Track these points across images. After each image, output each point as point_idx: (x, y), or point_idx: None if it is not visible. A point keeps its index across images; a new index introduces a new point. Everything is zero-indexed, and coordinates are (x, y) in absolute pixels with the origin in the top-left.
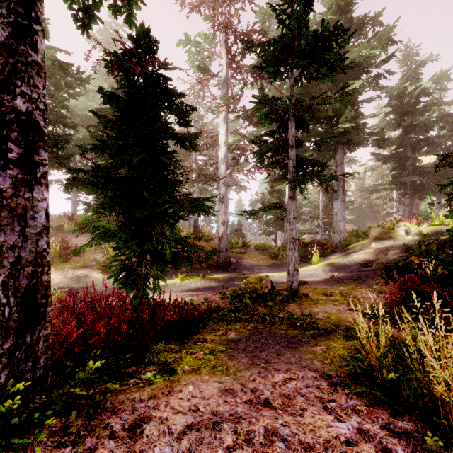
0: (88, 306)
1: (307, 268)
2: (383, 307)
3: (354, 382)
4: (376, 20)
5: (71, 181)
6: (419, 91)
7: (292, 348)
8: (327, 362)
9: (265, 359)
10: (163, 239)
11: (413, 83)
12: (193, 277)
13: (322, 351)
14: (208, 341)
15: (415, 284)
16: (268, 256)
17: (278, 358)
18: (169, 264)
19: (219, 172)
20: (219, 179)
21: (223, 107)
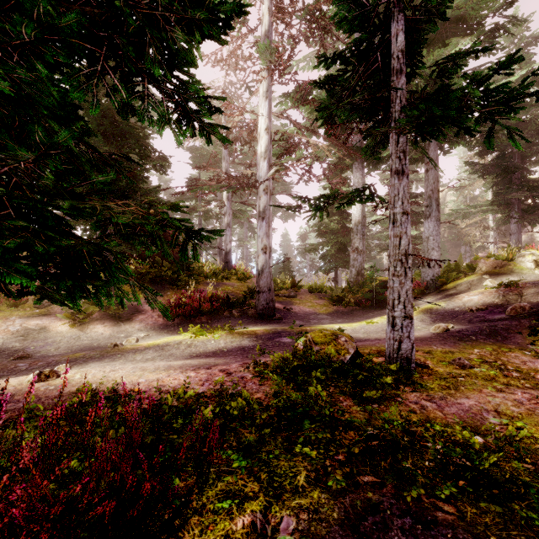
0: None
1: None
2: None
3: None
4: None
5: None
6: (530, 78)
7: None
8: None
9: None
10: None
11: (523, 66)
12: (214, 330)
13: None
14: None
15: None
16: (328, 301)
17: None
18: None
19: (258, 173)
20: (258, 183)
21: (264, 76)
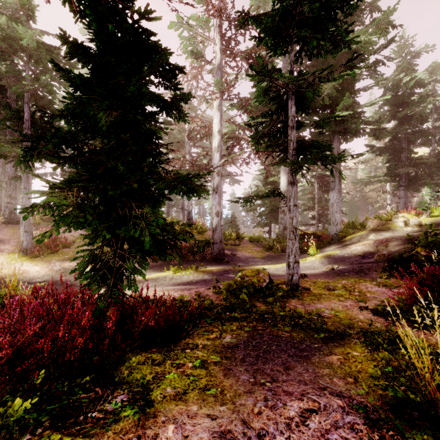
0: (43, 309)
1: (304, 260)
2: (400, 304)
3: (406, 423)
4: (374, 6)
5: (28, 151)
6: (414, 82)
7: (302, 358)
8: (351, 380)
9: (270, 375)
10: (142, 223)
11: (408, 74)
12: (185, 269)
13: (340, 363)
14: (199, 348)
15: (434, 278)
16: (263, 248)
17: (287, 374)
18: (151, 254)
19: (213, 161)
20: (213, 168)
21: (217, 95)
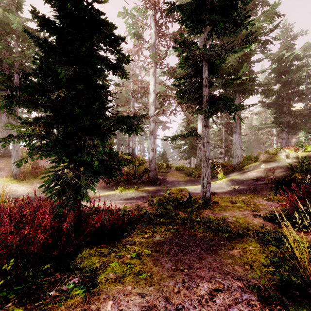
0: (18, 214)
1: (214, 183)
2: (283, 213)
3: (290, 300)
4: (265, 1)
5: (9, 98)
6: (293, 57)
7: (212, 251)
8: (247, 267)
9: (187, 263)
10: (93, 151)
11: (289, 51)
12: (129, 189)
13: (240, 255)
14: (136, 244)
15: (308, 194)
16: (185, 174)
17: (200, 263)
18: (101, 175)
19: (149, 112)
20: (149, 117)
21: (152, 65)
